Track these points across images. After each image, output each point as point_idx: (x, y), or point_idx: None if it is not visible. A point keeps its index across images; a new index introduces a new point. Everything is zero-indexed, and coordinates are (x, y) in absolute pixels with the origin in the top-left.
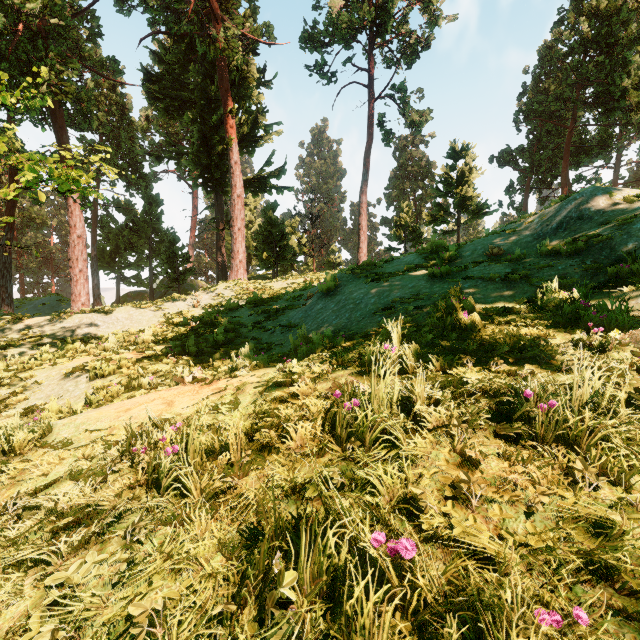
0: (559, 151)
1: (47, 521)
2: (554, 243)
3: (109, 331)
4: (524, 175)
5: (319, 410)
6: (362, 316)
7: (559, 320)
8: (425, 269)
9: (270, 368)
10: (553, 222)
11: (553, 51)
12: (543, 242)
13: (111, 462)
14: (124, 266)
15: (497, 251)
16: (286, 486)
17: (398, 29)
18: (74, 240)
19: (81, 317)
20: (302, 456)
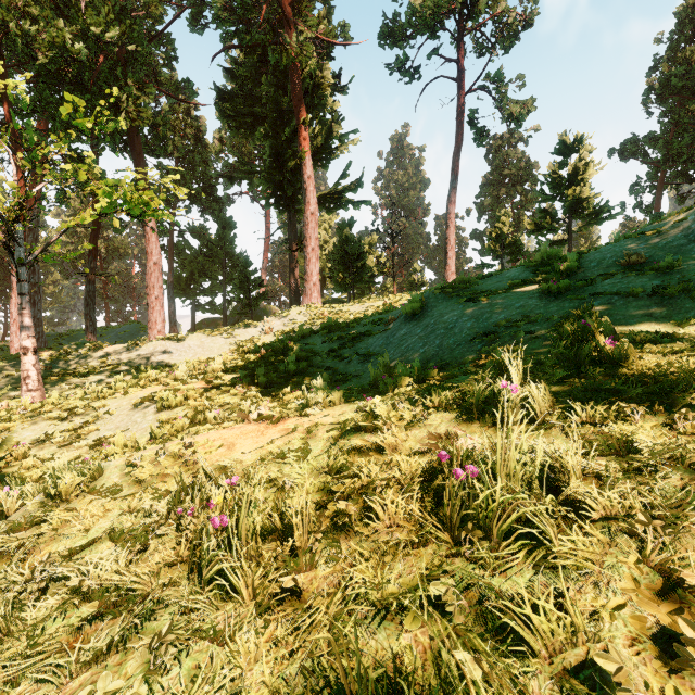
0: None
1: (72, 601)
2: None
3: (181, 359)
4: (656, 169)
5: (413, 470)
6: (456, 343)
7: None
8: (535, 285)
9: (347, 405)
10: None
11: None
12: None
13: (155, 523)
14: (198, 292)
15: (636, 259)
16: (373, 598)
17: (493, 8)
18: (151, 267)
19: (155, 345)
20: (394, 543)
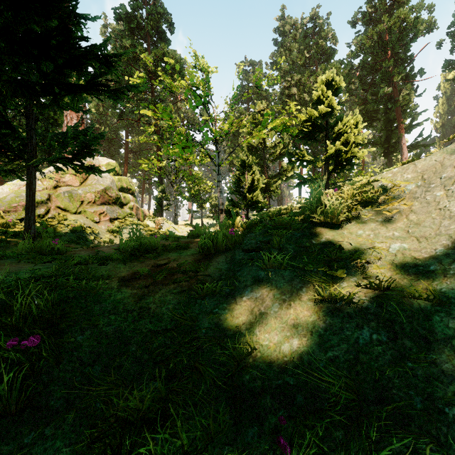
0: None
1: None
2: None
3: None
4: None
5: None
6: None
7: None
8: None
9: None
10: None
11: None
12: None
13: None
14: None
15: None
16: None
17: None
18: None
19: None
20: None
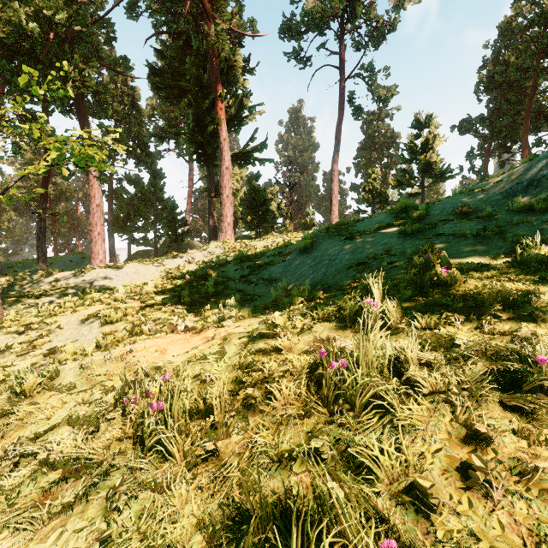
0: (519, 117)
1: (40, 471)
2: (525, 200)
3: (120, 283)
4: (484, 141)
5: (302, 365)
6: (337, 271)
7: (546, 275)
8: (396, 227)
9: (254, 319)
10: (523, 180)
11: (513, 25)
12: (515, 199)
13: (104, 410)
14: (134, 229)
15: (467, 209)
16: (271, 454)
17: (366, 15)
18: (94, 208)
19: (98, 272)
20: (287, 416)
